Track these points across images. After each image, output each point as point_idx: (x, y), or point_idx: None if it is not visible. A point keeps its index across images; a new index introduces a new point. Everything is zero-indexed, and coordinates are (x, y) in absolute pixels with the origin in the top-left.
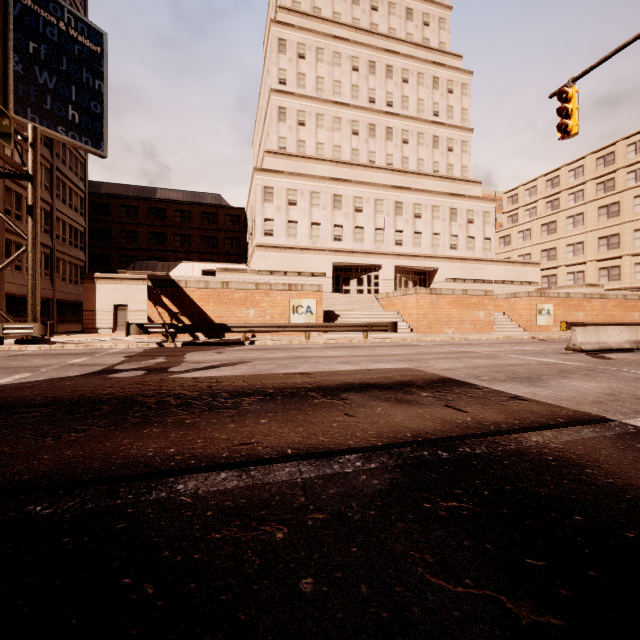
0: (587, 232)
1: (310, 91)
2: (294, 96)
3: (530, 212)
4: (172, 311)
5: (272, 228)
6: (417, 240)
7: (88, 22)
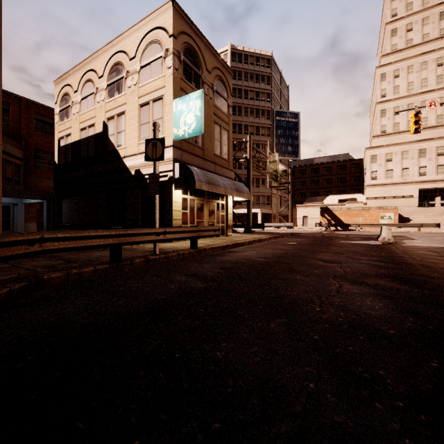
0: None
1: (402, 93)
2: (391, 101)
3: None
4: (328, 219)
5: (376, 175)
6: None
7: (294, 112)
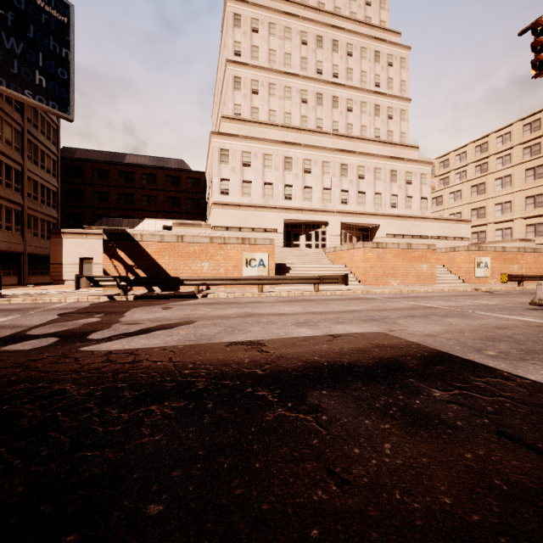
0: (515, 192)
1: (263, 62)
2: (248, 67)
3: (460, 175)
4: (127, 264)
5: (228, 187)
6: (361, 199)
7: None
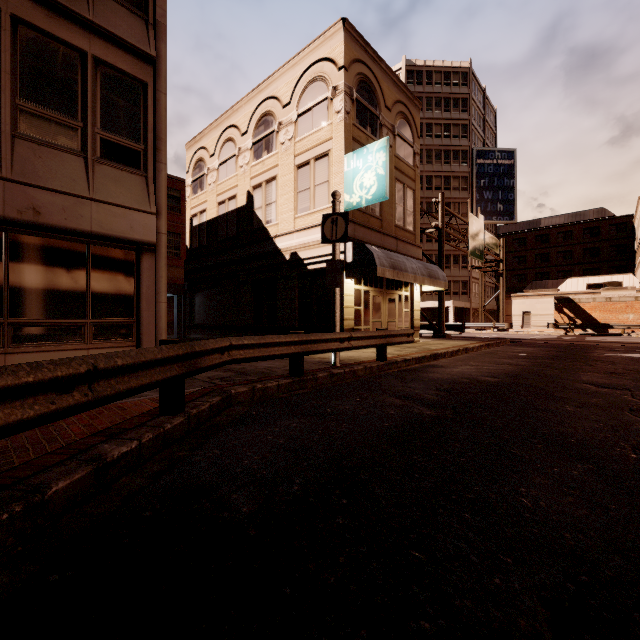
0: None
1: None
2: None
3: None
4: (569, 316)
5: None
6: None
7: (507, 150)
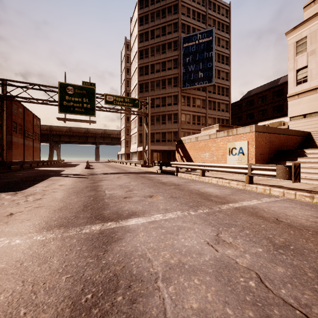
0: None
1: None
2: None
3: None
4: (181, 155)
5: (305, 74)
6: None
7: (206, 30)
